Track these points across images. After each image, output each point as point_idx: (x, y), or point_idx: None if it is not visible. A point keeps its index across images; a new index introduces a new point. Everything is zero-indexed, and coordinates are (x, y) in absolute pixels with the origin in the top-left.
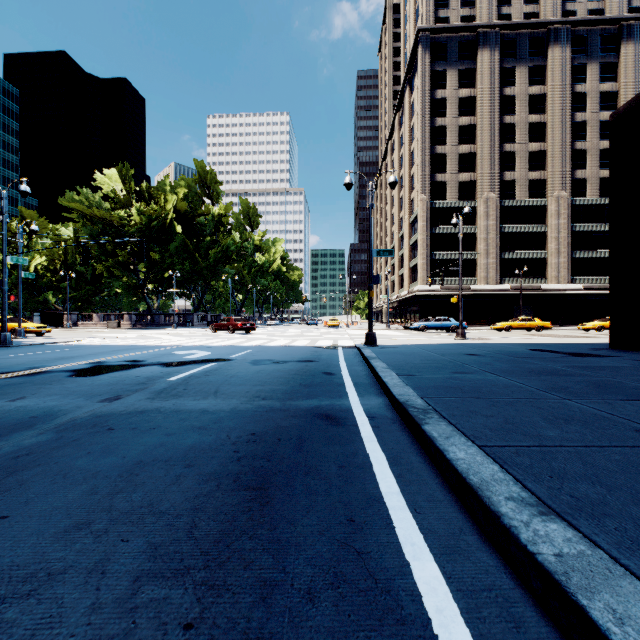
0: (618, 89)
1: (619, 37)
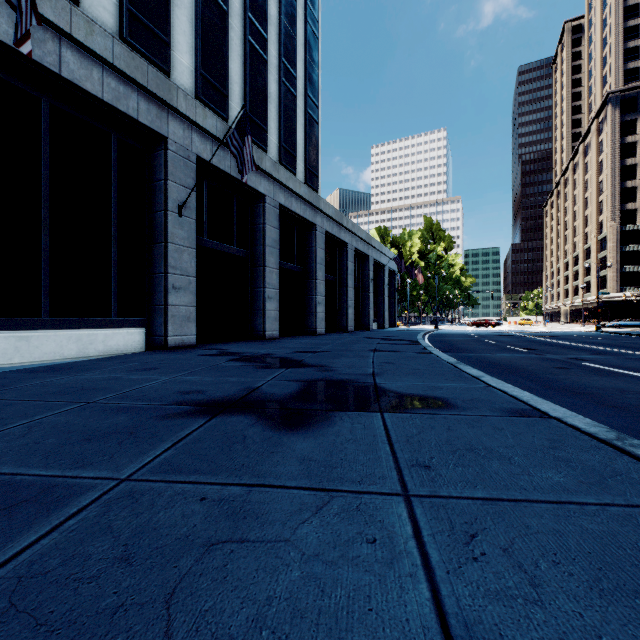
0: None
1: None
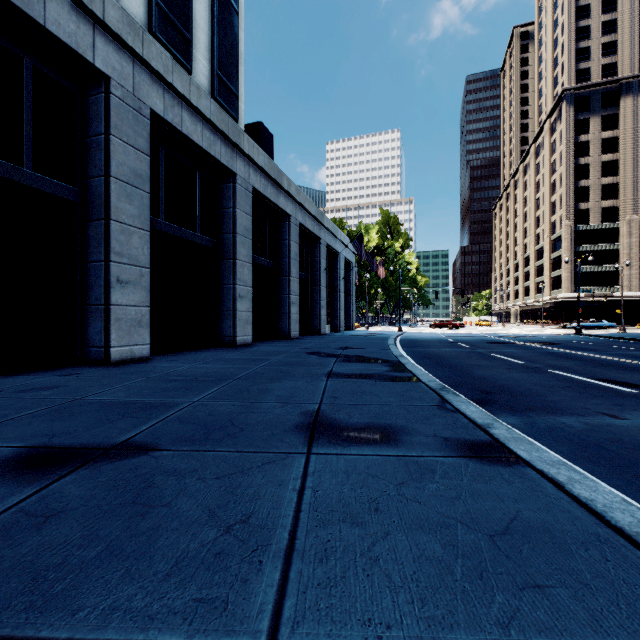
0: None
1: None
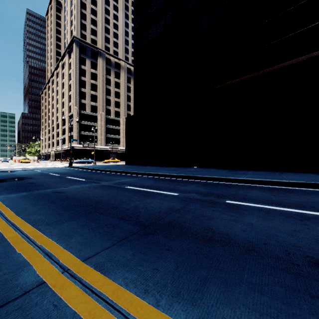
0: None
1: None
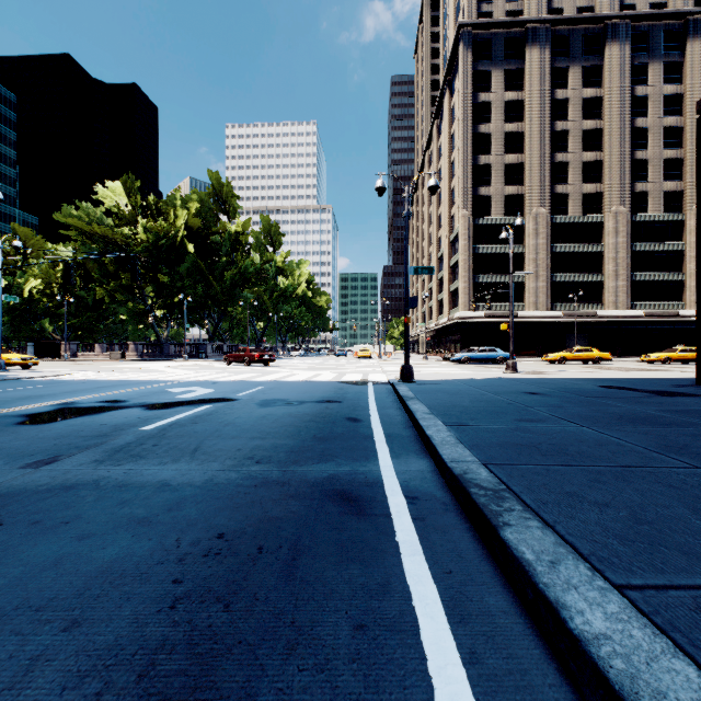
0: (683, 92)
1: (684, 33)
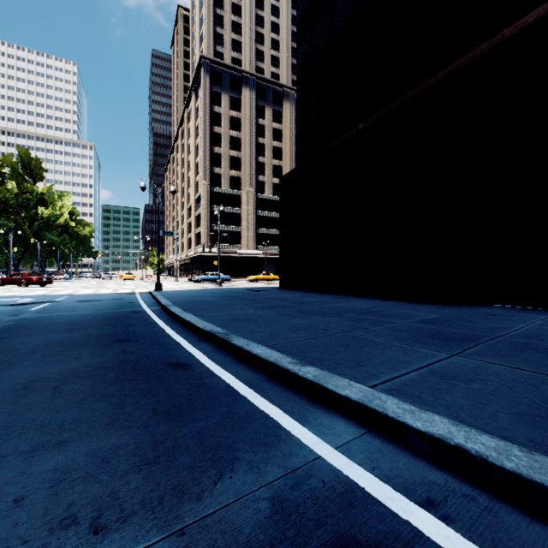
0: None
1: None
